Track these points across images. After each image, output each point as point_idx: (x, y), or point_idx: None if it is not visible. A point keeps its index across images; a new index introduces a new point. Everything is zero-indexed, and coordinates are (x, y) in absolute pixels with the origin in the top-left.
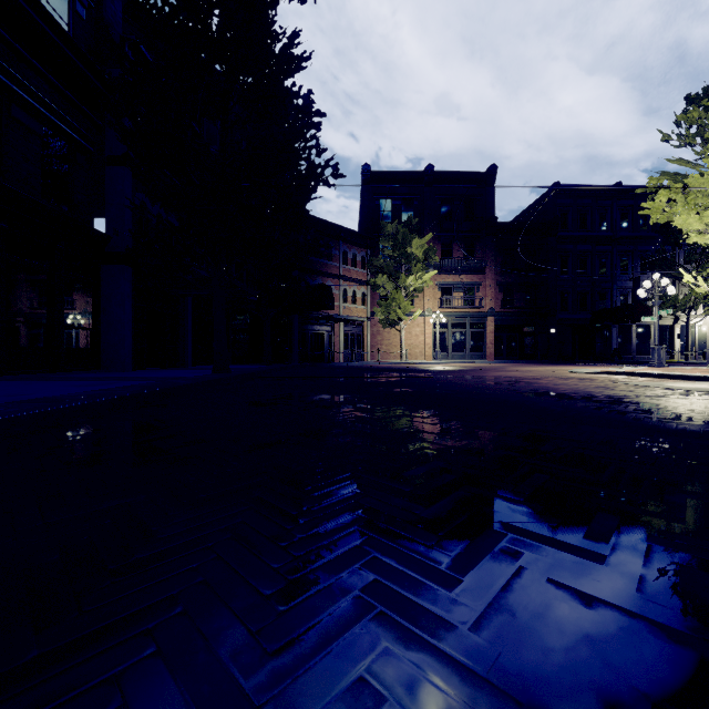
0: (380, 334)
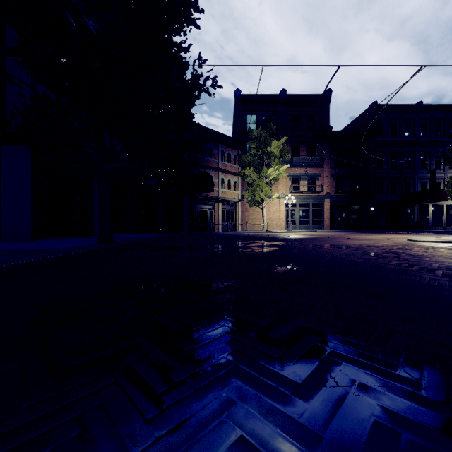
0: (247, 211)
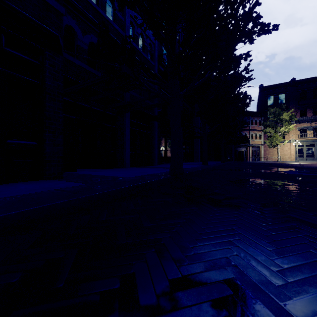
0: (267, 150)
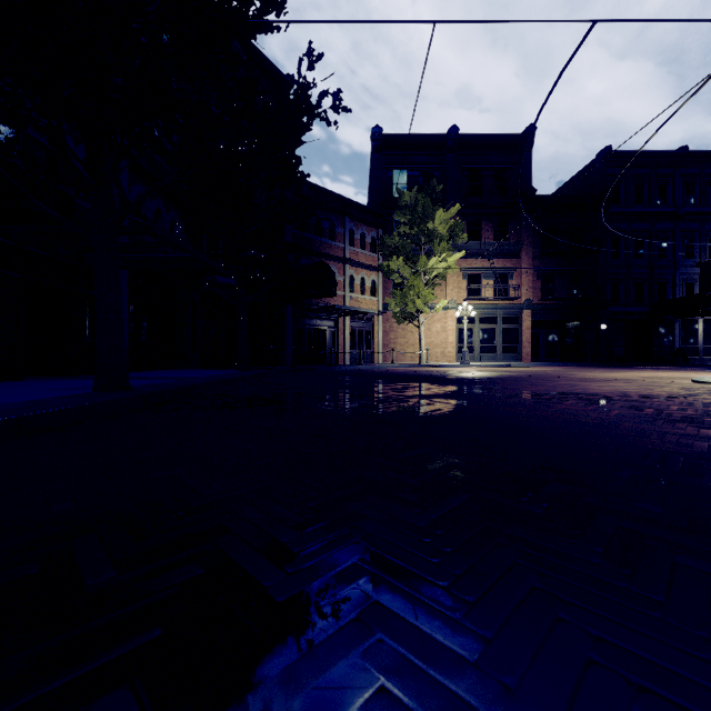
0: (393, 330)
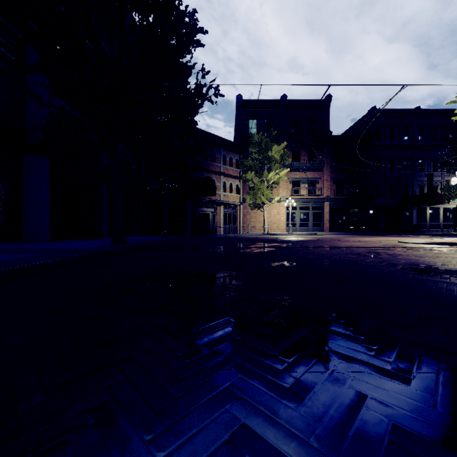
0: (249, 214)
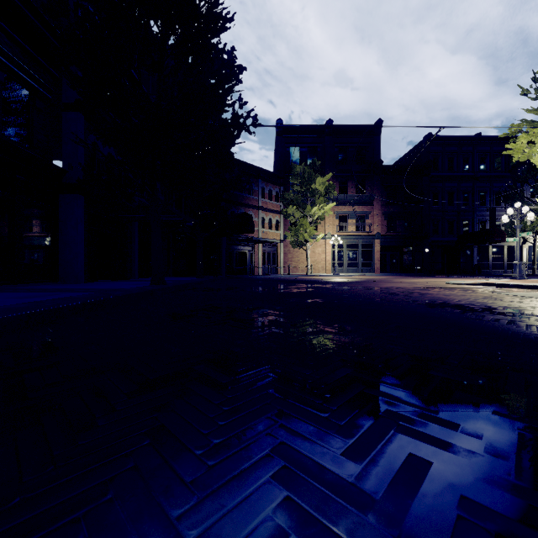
0: (290, 252)
